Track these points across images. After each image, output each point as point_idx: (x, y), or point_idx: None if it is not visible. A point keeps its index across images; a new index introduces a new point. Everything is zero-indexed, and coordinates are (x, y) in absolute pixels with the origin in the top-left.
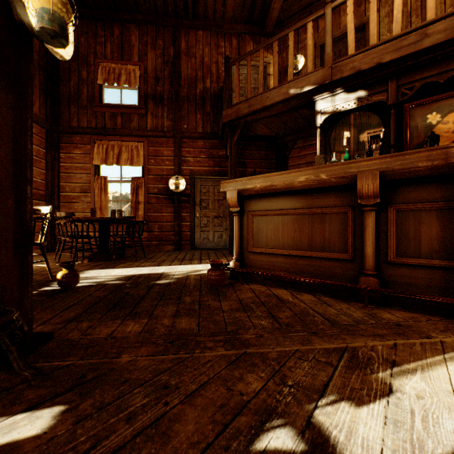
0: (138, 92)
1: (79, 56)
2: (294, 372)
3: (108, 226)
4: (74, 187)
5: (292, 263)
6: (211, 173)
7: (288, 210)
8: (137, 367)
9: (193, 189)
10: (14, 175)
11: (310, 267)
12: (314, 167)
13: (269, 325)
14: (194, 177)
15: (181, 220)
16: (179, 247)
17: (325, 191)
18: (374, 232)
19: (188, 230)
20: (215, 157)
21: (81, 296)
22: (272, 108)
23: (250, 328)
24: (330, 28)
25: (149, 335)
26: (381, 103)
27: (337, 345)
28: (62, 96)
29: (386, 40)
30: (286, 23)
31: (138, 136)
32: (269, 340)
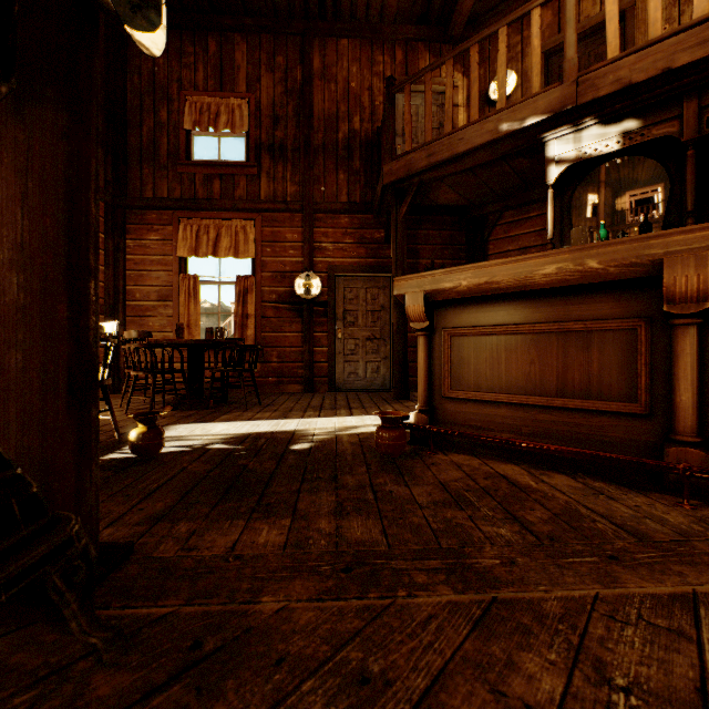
0: (246, 141)
1: (155, 87)
2: (614, 651)
3: (202, 354)
4: (148, 293)
5: (526, 418)
6: (361, 268)
7: (518, 325)
8: (295, 627)
9: (332, 294)
10: (68, 260)
11: (561, 425)
12: (574, 248)
13: (517, 537)
14: (333, 275)
15: (314, 343)
16: (311, 387)
17: (591, 290)
18: (696, 364)
19: (324, 360)
20: (368, 242)
21: (170, 472)
22: (468, 157)
23: (483, 542)
24: (573, 16)
25: (301, 553)
26: (666, 140)
27: (673, 589)
28: (130, 150)
29: (681, 29)
30: (486, 20)
31: (246, 211)
32: (533, 573)
